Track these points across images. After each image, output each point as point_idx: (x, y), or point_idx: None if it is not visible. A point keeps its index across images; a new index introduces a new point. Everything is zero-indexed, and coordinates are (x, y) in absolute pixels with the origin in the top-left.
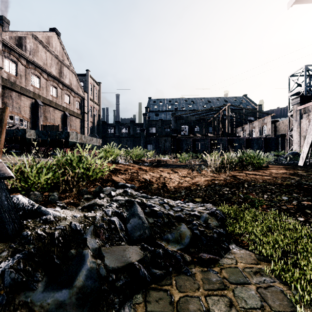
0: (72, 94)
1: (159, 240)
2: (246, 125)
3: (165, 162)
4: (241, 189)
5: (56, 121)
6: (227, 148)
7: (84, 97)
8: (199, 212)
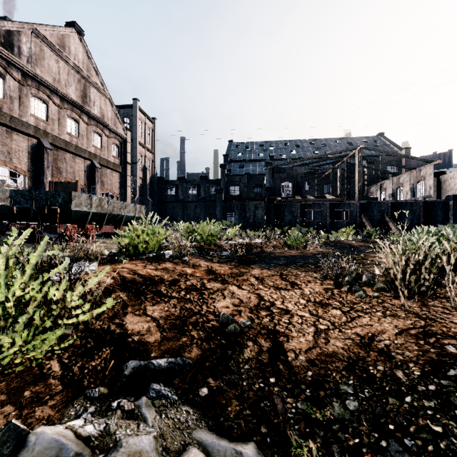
0: (105, 133)
1: None
2: (387, 180)
3: (261, 248)
4: None
5: (78, 175)
6: (359, 219)
7: (125, 137)
8: None
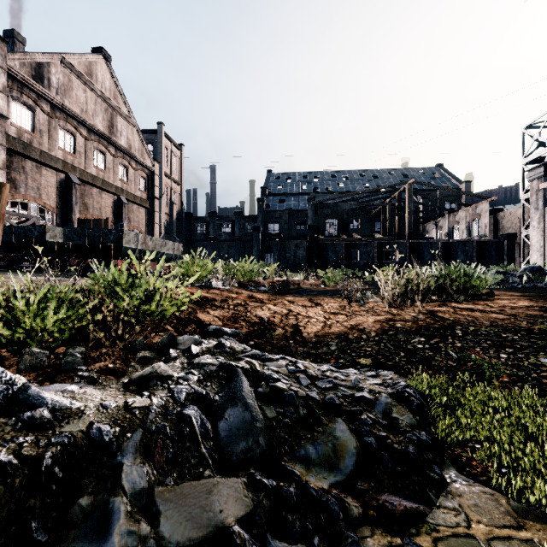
0: (132, 165)
1: (289, 461)
2: (442, 217)
3: (298, 285)
4: (451, 341)
5: (104, 212)
6: (408, 259)
7: (153, 169)
8: (372, 392)
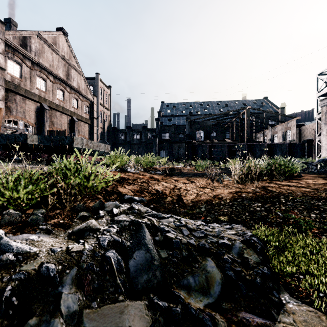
0: (80, 98)
1: (176, 288)
2: (267, 129)
3: (180, 170)
4: (278, 205)
5: (63, 126)
6: (247, 155)
7: (93, 101)
8: (229, 240)
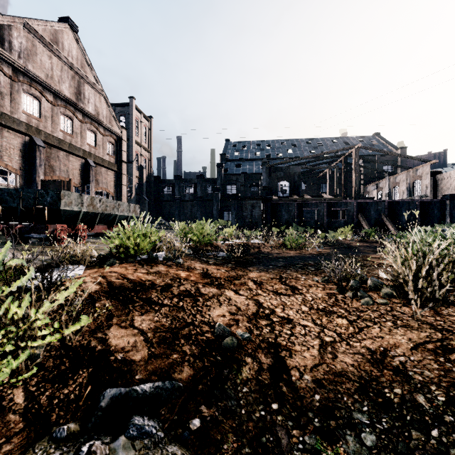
0: (100, 131)
1: None
2: (383, 179)
3: (258, 249)
4: None
5: (72, 174)
6: (356, 218)
7: (120, 135)
8: None
